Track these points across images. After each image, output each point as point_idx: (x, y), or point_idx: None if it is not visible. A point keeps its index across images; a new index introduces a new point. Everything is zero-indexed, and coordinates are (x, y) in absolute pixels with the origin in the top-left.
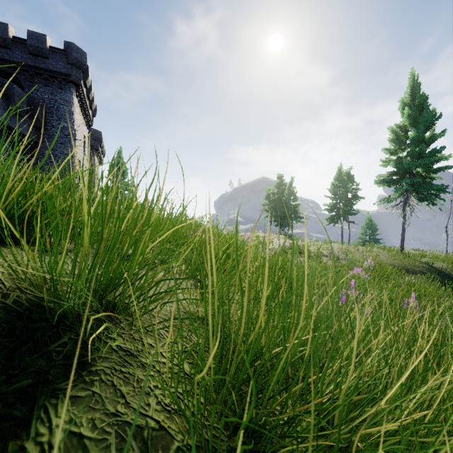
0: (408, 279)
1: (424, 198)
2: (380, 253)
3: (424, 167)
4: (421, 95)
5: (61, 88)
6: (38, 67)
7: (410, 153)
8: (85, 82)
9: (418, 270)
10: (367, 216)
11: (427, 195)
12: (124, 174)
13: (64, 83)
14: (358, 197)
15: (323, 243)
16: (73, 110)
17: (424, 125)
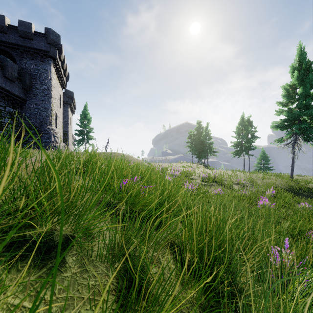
0: (304, 206)
1: (310, 139)
2: (275, 180)
3: (309, 115)
4: (307, 61)
5: (42, 61)
6: (26, 46)
7: (299, 105)
8: (60, 56)
9: (306, 194)
10: (262, 150)
11: (312, 137)
12: (89, 121)
13: (45, 57)
14: (256, 137)
15: (232, 172)
16: (51, 77)
17: (309, 84)
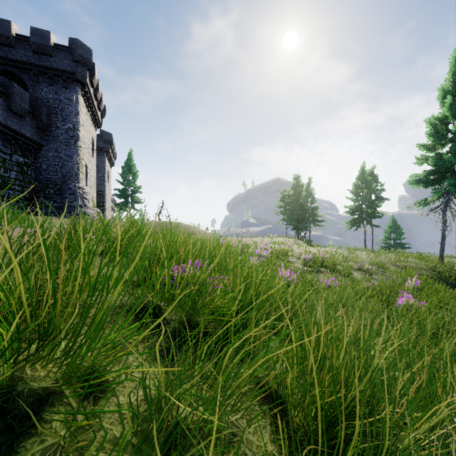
0: None
1: None
2: (416, 264)
3: None
4: None
5: (65, 87)
6: (42, 66)
7: (454, 148)
8: (92, 81)
9: None
10: (391, 219)
11: None
12: (135, 176)
13: (69, 82)
14: (383, 199)
15: (349, 251)
16: (78, 110)
17: None
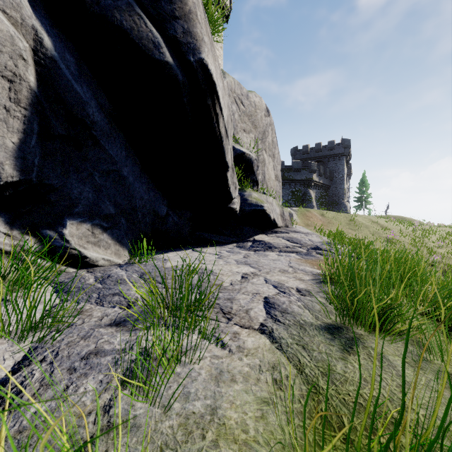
0: None
1: None
2: None
3: None
4: None
5: (339, 160)
6: (331, 155)
7: None
8: (349, 151)
9: None
10: None
11: None
12: (367, 188)
13: (340, 157)
14: None
15: None
16: (344, 168)
17: None
